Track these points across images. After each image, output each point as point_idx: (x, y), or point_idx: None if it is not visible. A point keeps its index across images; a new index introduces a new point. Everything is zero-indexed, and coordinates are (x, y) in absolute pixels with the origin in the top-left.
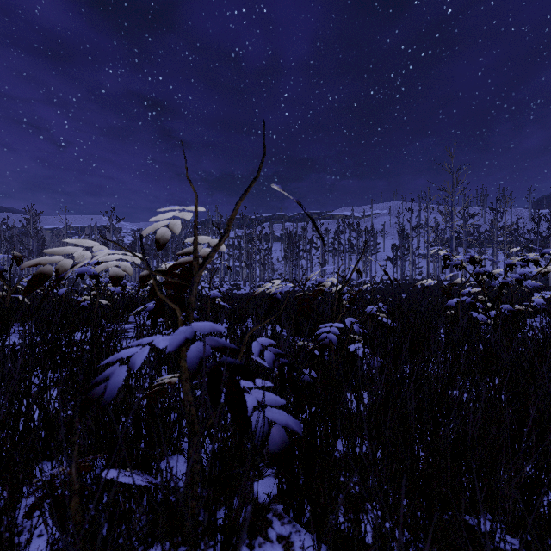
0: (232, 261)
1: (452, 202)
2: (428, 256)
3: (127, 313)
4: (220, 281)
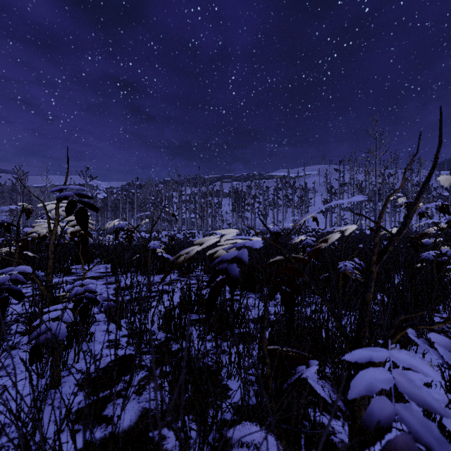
0: (189, 213)
1: (376, 163)
2: (354, 208)
3: (68, 264)
4: (178, 230)
